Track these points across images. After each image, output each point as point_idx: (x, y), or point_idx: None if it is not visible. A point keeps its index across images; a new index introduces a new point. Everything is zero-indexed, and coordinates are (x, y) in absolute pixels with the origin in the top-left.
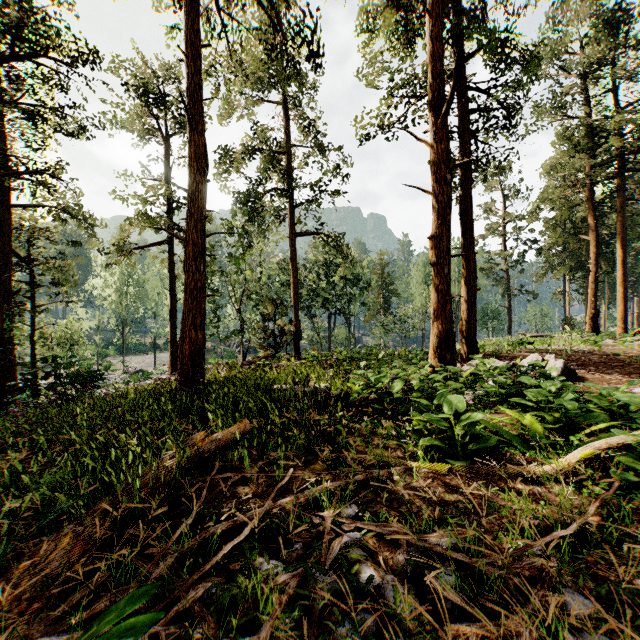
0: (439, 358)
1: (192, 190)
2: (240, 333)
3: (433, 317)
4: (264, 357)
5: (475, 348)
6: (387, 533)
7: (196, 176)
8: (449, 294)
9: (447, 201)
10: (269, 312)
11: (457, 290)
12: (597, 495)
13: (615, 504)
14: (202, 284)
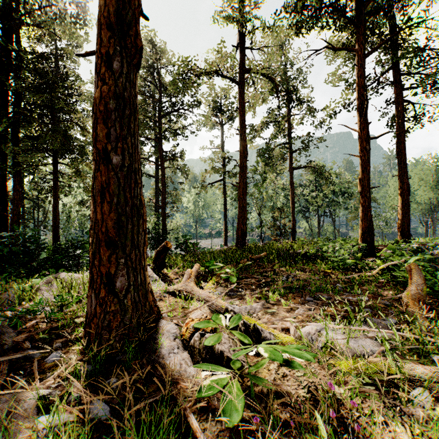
0: (363, 240)
1: (241, 166)
2: (260, 227)
3: (360, 219)
4: (273, 240)
5: (408, 238)
6: (301, 276)
7: (243, 159)
8: (369, 208)
9: (367, 160)
10: (276, 215)
11: (434, 195)
12: (376, 277)
13: (384, 282)
14: (245, 205)
